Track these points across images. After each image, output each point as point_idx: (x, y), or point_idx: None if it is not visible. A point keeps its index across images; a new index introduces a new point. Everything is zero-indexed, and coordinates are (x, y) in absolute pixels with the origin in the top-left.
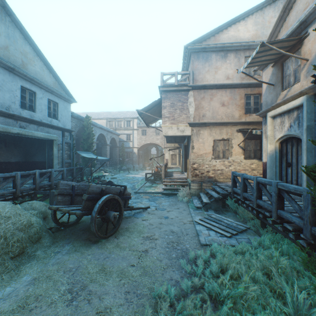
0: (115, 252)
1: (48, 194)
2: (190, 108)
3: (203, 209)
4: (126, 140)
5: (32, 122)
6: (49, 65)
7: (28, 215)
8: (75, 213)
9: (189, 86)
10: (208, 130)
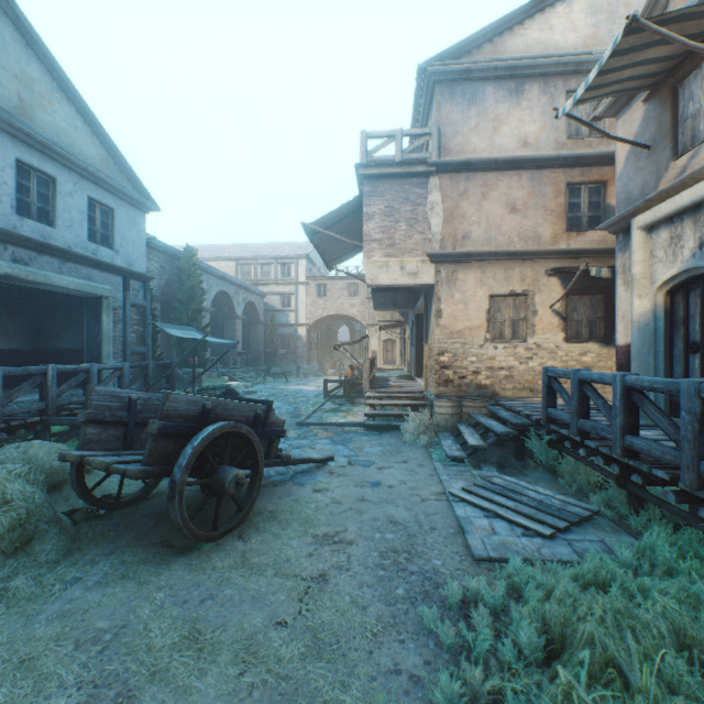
0: (234, 580)
1: (77, 424)
2: (432, 218)
3: (468, 463)
4: (281, 309)
5: (46, 250)
6: (91, 115)
7: (0, 475)
8: (126, 471)
9: (430, 163)
10: (476, 271)
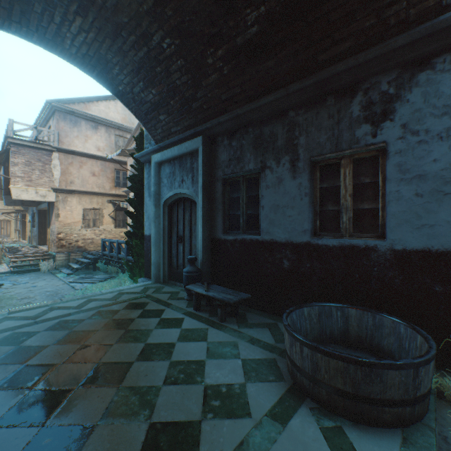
0: None
1: None
2: (55, 171)
3: (74, 275)
4: None
5: None
6: None
7: None
8: None
9: (54, 147)
10: (77, 198)
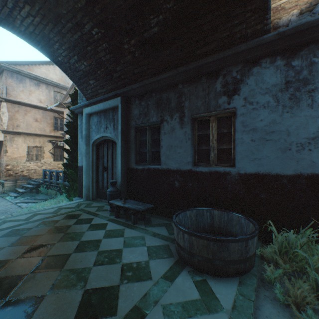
0: None
1: None
2: (3, 117)
3: (20, 197)
4: None
5: None
6: None
7: None
8: None
9: (3, 98)
10: (23, 138)
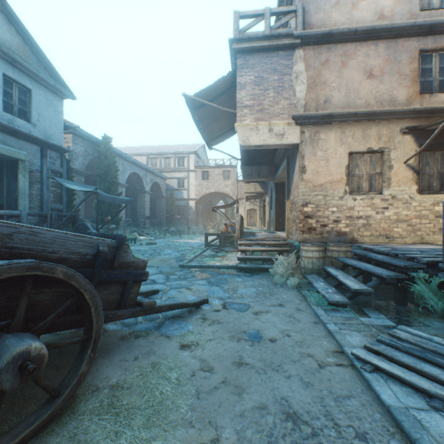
0: None
1: None
2: (297, 85)
3: (349, 308)
4: (178, 188)
5: None
6: (5, 3)
7: None
8: None
9: (295, 35)
10: (336, 131)
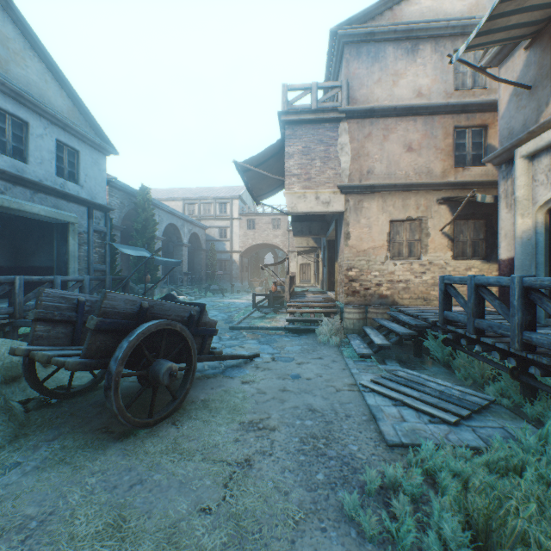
0: (164, 465)
1: None
2: (342, 156)
3: (374, 359)
4: (219, 239)
5: (19, 181)
6: (59, 71)
7: None
8: (65, 363)
9: (340, 110)
10: (378, 200)
